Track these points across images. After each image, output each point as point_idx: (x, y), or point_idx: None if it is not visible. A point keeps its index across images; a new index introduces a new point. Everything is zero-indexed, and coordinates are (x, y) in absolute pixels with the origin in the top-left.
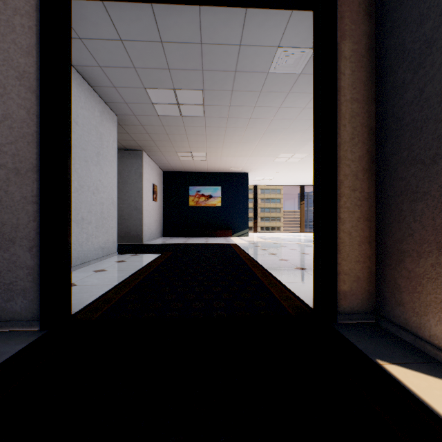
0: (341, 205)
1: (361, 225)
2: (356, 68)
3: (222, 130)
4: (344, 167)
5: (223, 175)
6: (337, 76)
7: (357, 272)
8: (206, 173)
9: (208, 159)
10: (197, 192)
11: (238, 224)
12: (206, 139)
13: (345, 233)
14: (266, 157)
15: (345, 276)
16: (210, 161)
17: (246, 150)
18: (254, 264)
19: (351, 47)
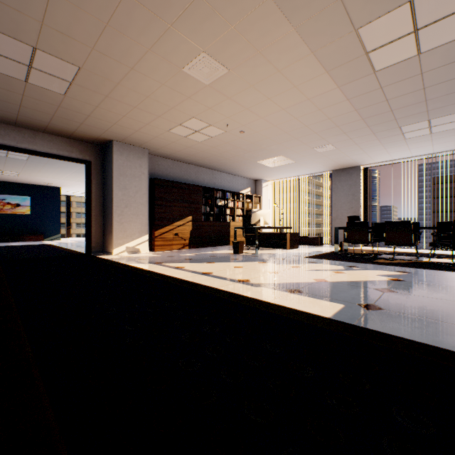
0: (93, 223)
1: (99, 228)
2: (98, 187)
3: (40, 166)
4: (94, 213)
5: (34, 186)
6: (92, 189)
7: (98, 241)
8: (14, 183)
9: (20, 176)
10: (1, 200)
11: (51, 230)
12: (24, 167)
13: (94, 230)
14: (77, 181)
15: (94, 242)
16: (22, 177)
17: (59, 176)
18: (66, 249)
19: (96, 181)
